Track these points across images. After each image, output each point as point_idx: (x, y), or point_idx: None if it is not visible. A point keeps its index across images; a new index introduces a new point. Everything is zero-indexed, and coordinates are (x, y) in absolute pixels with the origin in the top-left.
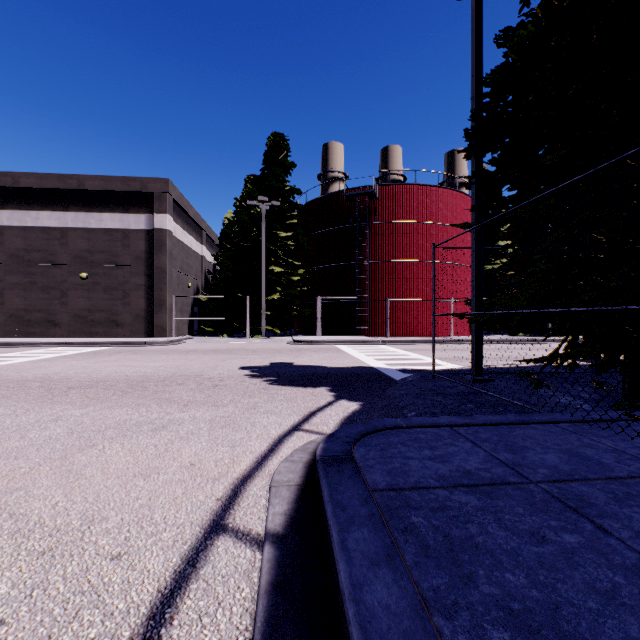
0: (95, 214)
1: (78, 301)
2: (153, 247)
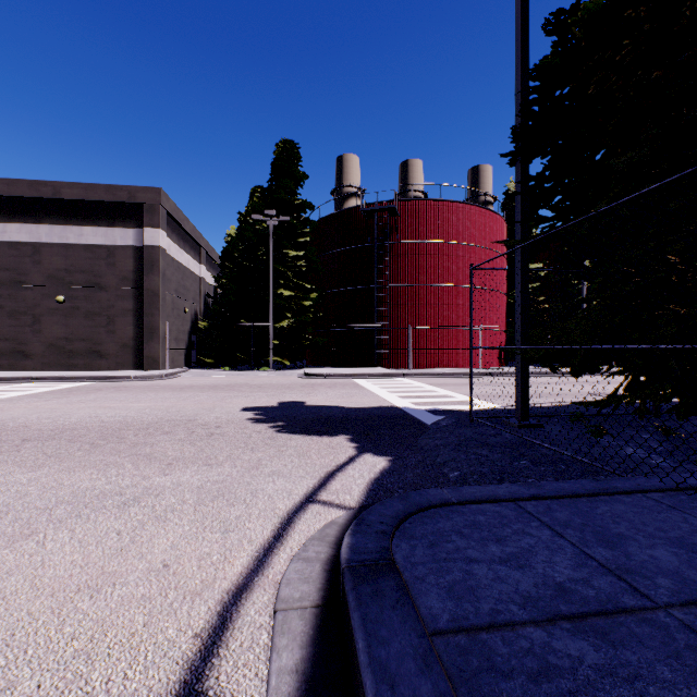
0: (74, 227)
1: (53, 328)
2: (143, 266)
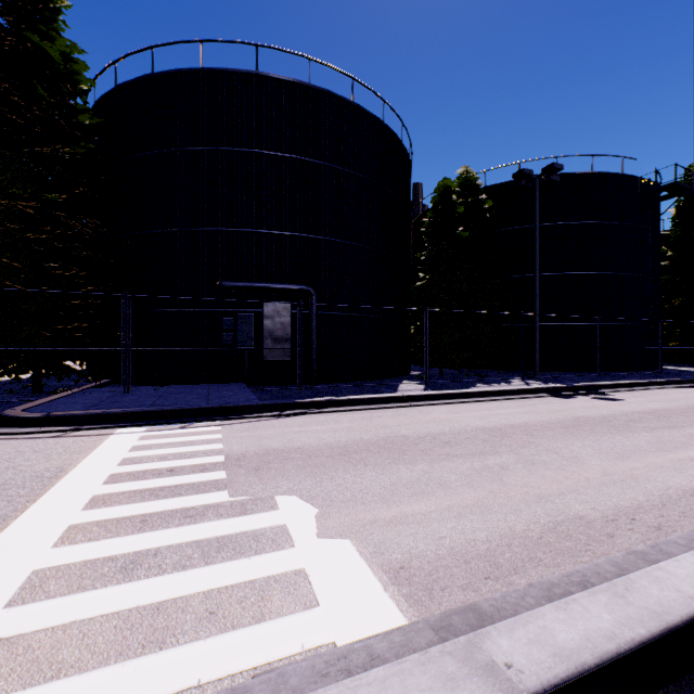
0: None
1: None
2: None
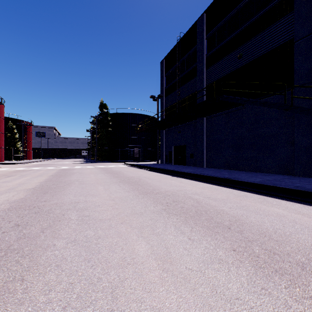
0: None
1: None
2: None
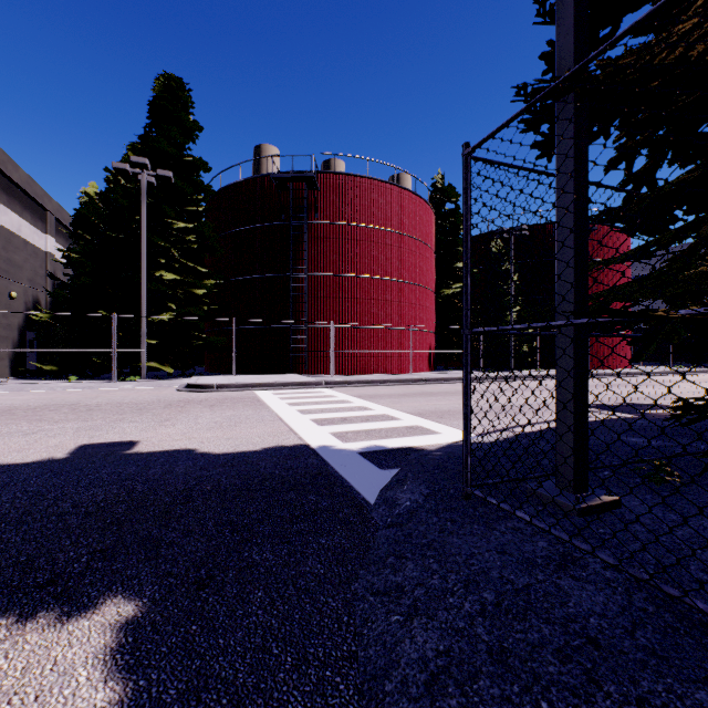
0: None
1: None
2: None
